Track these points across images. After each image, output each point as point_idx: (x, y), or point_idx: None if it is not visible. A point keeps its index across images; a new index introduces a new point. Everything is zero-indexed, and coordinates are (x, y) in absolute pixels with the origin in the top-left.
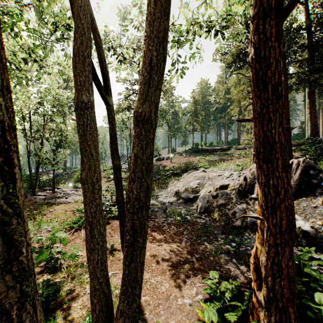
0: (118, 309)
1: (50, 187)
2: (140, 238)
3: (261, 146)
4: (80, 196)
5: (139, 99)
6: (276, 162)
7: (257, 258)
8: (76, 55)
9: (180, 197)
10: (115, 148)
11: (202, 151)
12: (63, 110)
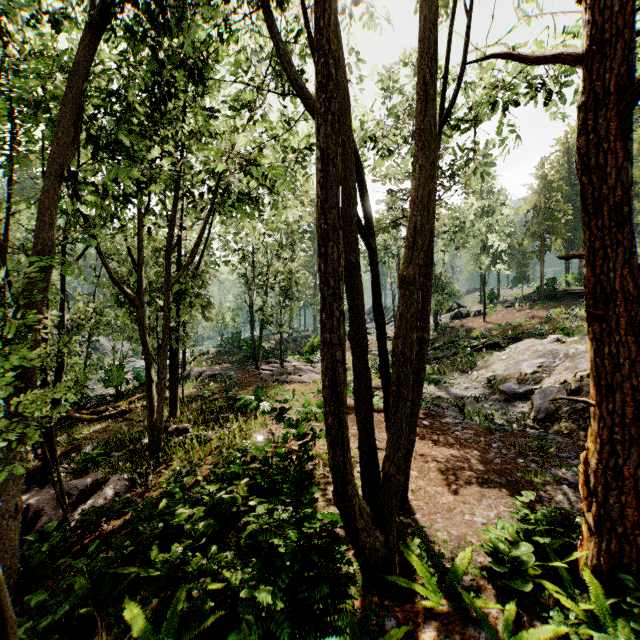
0: (384, 457)
1: (275, 359)
2: (404, 390)
3: (589, 297)
4: (318, 375)
5: (403, 262)
6: (613, 320)
7: (587, 464)
8: (344, 217)
9: (497, 390)
10: (377, 302)
11: (565, 296)
12: (294, 241)
